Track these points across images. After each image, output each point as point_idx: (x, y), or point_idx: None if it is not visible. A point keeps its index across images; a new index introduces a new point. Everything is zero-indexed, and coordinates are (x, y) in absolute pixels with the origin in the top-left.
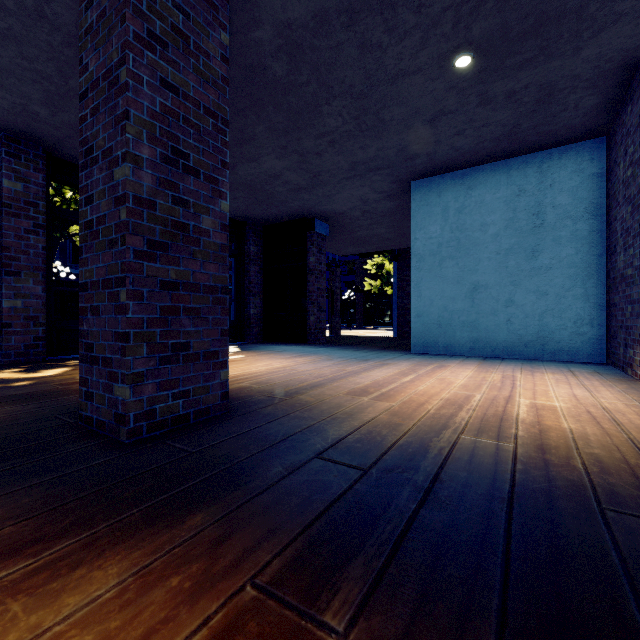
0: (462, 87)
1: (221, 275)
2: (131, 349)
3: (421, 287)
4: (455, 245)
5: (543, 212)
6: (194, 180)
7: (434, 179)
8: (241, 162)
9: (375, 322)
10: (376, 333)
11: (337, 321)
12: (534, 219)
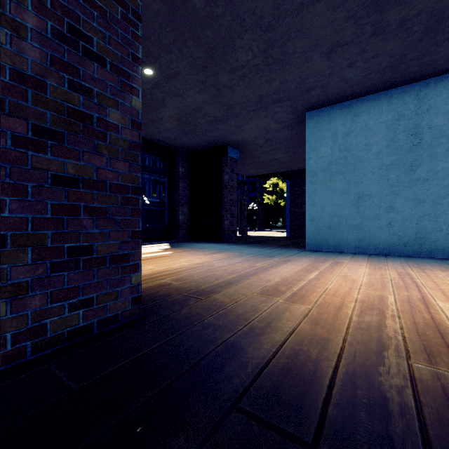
0: (360, 16)
1: (132, 174)
2: (8, 255)
3: (314, 197)
4: (343, 162)
5: (420, 133)
6: (98, 68)
7: (325, 109)
8: (169, 97)
9: (271, 226)
10: (273, 234)
11: (244, 225)
12: (412, 139)
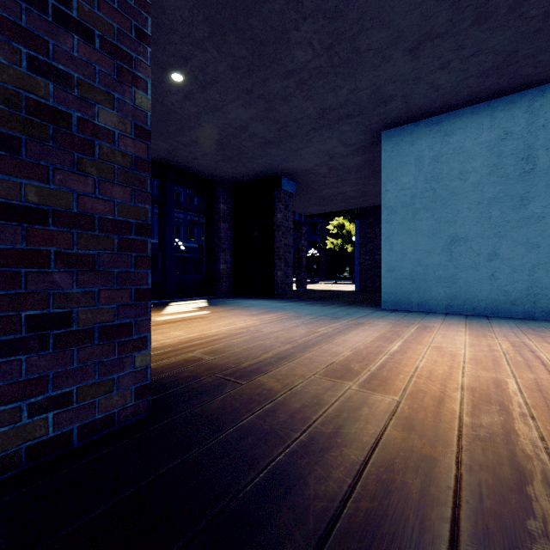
0: None
1: (136, 205)
2: None
3: (392, 241)
4: (430, 196)
5: (534, 156)
6: (81, 43)
7: (407, 127)
8: (206, 112)
9: (336, 277)
10: (338, 287)
11: (303, 276)
12: (523, 164)
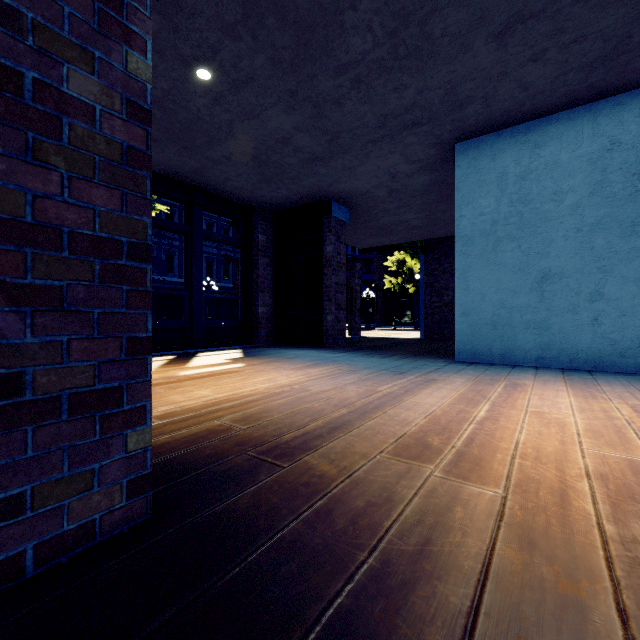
0: None
1: (129, 217)
2: None
3: (469, 277)
4: (516, 222)
5: None
6: None
7: (486, 138)
8: (240, 119)
9: (395, 322)
10: (399, 334)
11: (356, 321)
12: (635, 181)
